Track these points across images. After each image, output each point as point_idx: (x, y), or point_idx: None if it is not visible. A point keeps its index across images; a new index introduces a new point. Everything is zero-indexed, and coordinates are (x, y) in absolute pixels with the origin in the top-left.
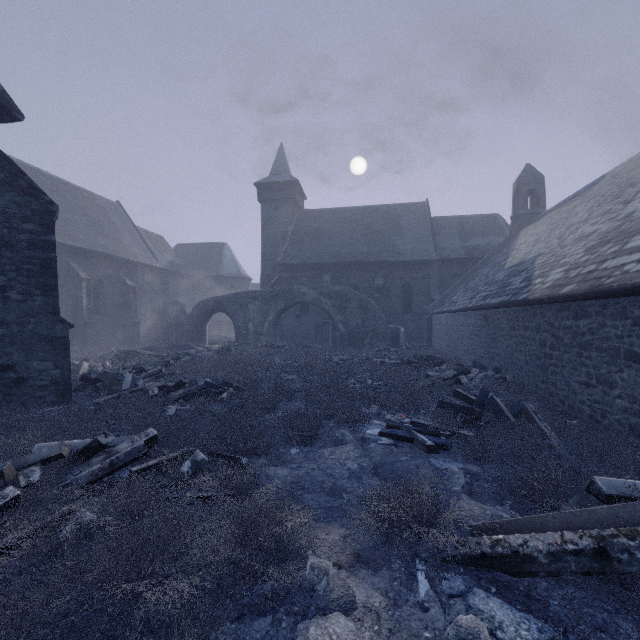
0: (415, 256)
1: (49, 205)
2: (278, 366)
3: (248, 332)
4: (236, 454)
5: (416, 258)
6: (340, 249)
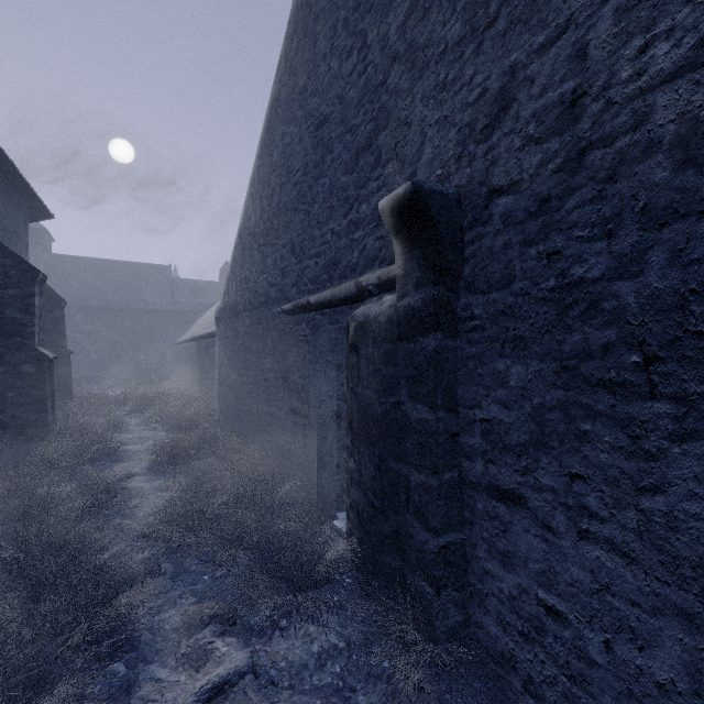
0: (157, 307)
1: None
2: None
3: None
4: None
5: (158, 308)
6: (93, 295)
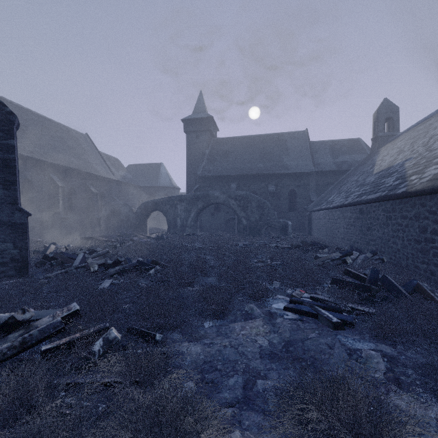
0: (298, 169)
1: (9, 115)
2: (197, 249)
3: (176, 225)
4: (152, 329)
5: (299, 171)
6: (243, 165)
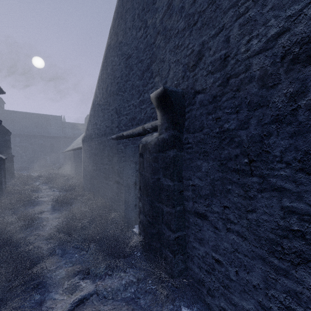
0: (55, 135)
1: None
2: None
3: None
4: None
5: (56, 135)
6: (24, 129)
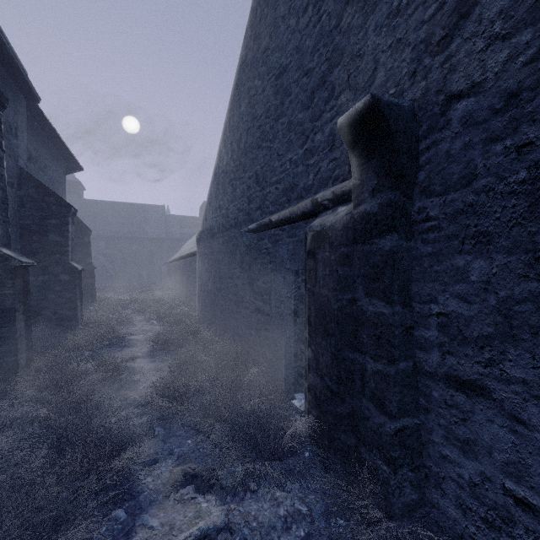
0: (155, 236)
1: None
2: None
3: None
4: None
5: (156, 237)
6: (111, 228)
